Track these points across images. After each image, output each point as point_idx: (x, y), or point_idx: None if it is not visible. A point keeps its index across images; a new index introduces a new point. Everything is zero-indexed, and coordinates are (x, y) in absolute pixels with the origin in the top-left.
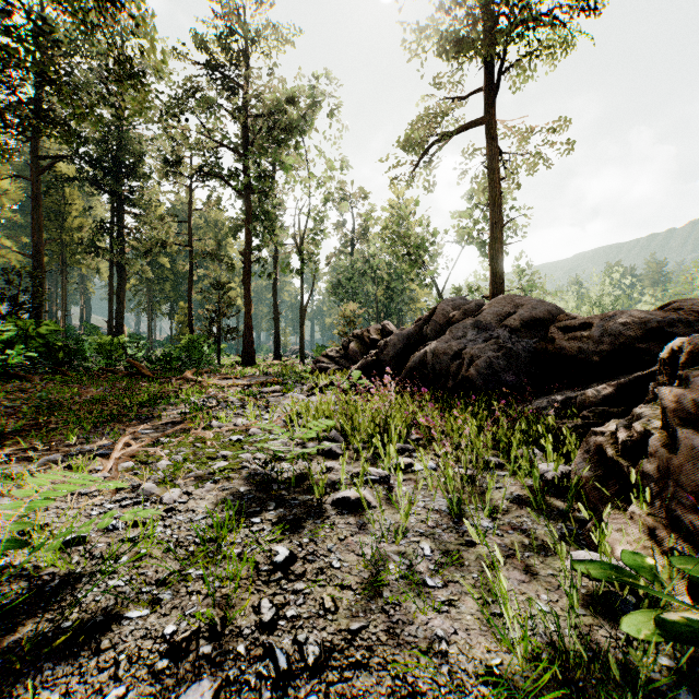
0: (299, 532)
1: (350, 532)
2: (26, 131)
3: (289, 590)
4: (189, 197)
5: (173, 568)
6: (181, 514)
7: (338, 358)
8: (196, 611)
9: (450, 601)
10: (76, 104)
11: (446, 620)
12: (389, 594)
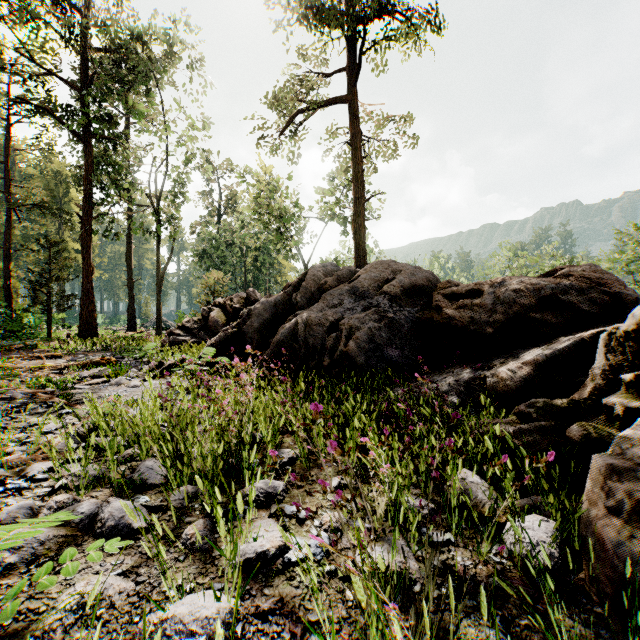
0: None
1: None
2: None
3: None
4: (7, 132)
5: None
6: None
7: (196, 330)
8: None
9: None
10: None
11: None
12: None
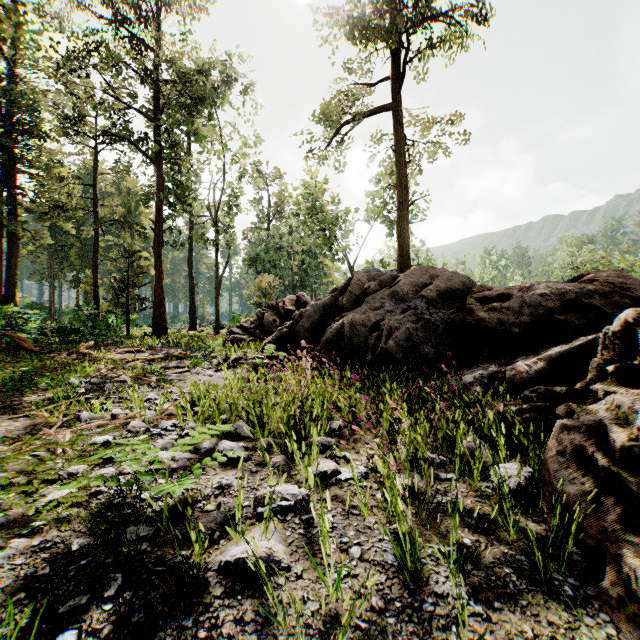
0: None
1: None
2: None
3: None
4: (94, 159)
5: None
6: None
7: (252, 329)
8: None
9: None
10: None
11: None
12: None
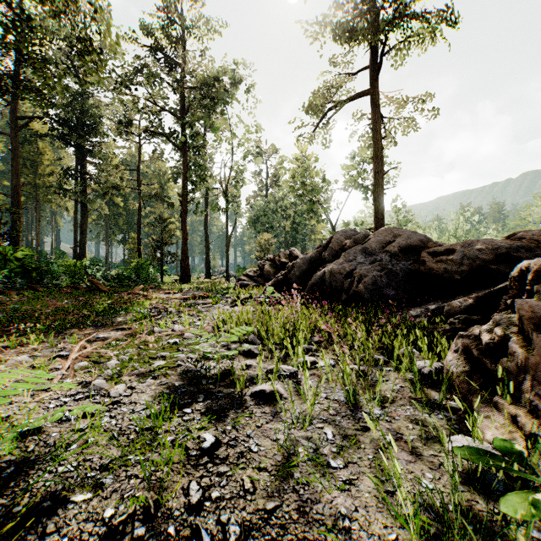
0: (223, 420)
1: (265, 420)
2: (5, 95)
3: (215, 472)
4: (138, 150)
5: (114, 455)
6: (125, 406)
7: (255, 277)
8: (133, 494)
9: (350, 480)
10: (45, 73)
11: (347, 498)
12: (299, 475)
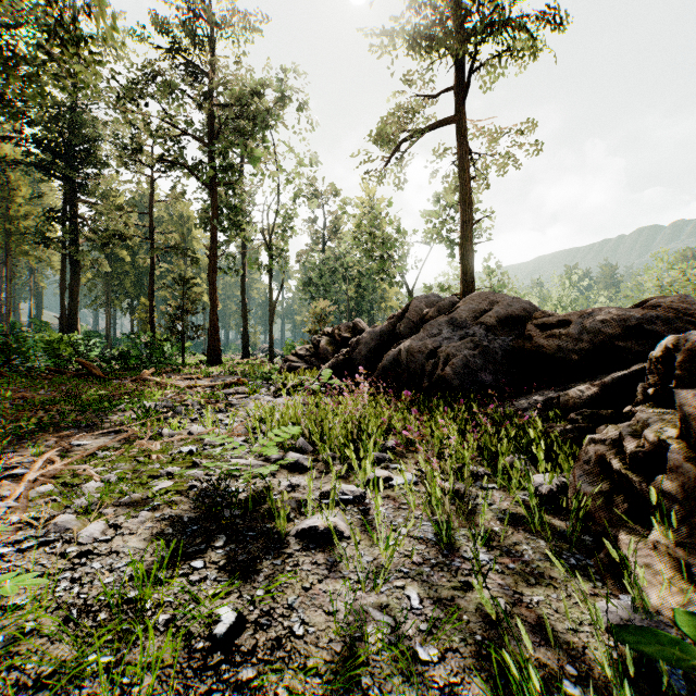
0: (253, 580)
1: (317, 577)
2: None
3: (231, 681)
4: (150, 186)
5: (60, 661)
6: (100, 560)
7: (308, 357)
8: None
9: (451, 685)
10: (10, 70)
11: None
12: (369, 680)
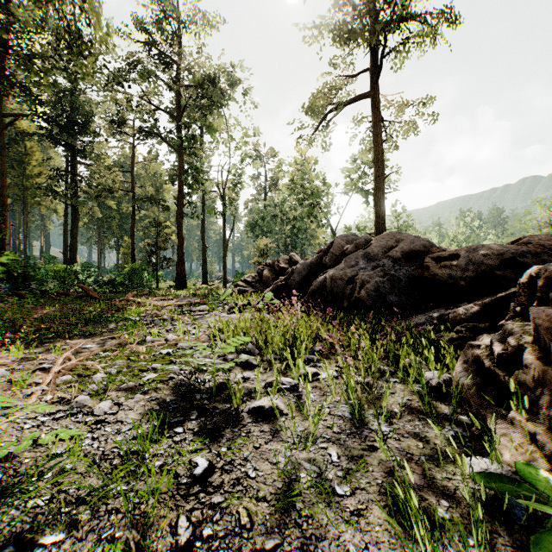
0: (218, 441)
1: (264, 440)
2: None
3: (207, 504)
4: (132, 151)
5: (93, 486)
6: (110, 426)
7: (253, 283)
8: (112, 533)
9: (359, 510)
10: (31, 67)
11: (356, 533)
12: (301, 505)
